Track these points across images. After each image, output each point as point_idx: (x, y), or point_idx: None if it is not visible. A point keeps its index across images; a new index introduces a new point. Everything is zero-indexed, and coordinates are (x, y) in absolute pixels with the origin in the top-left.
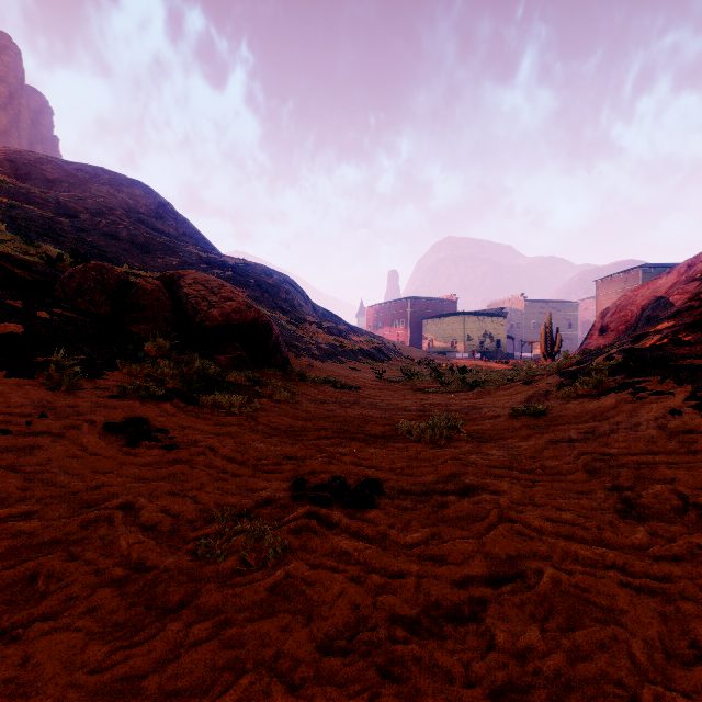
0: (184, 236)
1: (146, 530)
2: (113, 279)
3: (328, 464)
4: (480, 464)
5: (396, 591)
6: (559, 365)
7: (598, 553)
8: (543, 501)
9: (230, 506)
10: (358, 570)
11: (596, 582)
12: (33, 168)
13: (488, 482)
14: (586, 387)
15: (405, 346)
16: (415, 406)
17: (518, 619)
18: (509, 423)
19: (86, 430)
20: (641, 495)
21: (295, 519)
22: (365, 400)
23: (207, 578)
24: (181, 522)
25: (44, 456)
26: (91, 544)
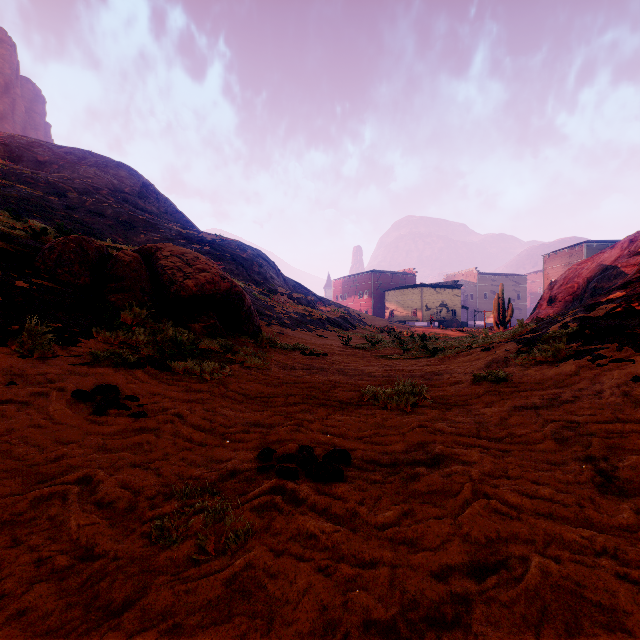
0: (165, 214)
1: (101, 508)
2: (92, 251)
3: (296, 432)
4: (448, 432)
5: (368, 586)
6: (515, 333)
7: (585, 536)
8: (517, 474)
9: (193, 479)
10: (325, 559)
11: (589, 574)
12: (25, 151)
13: (458, 451)
14: (545, 354)
15: (368, 315)
16: (379, 372)
17: (509, 624)
18: (472, 389)
19: (53, 398)
20: (617, 467)
21: (260, 494)
22: (332, 366)
23: (159, 569)
24: (139, 499)
25: (6, 426)
26: (39, 526)
